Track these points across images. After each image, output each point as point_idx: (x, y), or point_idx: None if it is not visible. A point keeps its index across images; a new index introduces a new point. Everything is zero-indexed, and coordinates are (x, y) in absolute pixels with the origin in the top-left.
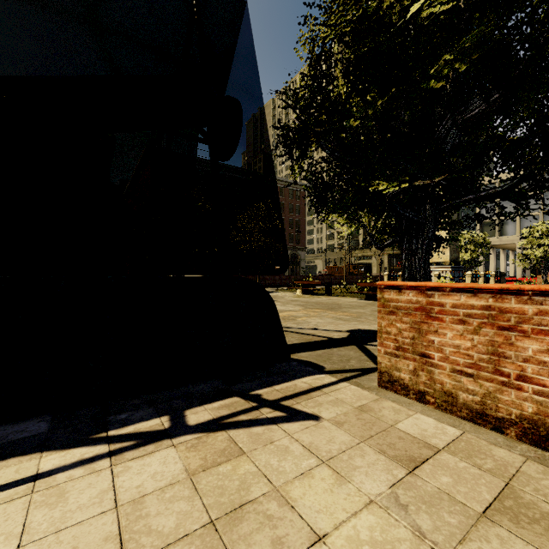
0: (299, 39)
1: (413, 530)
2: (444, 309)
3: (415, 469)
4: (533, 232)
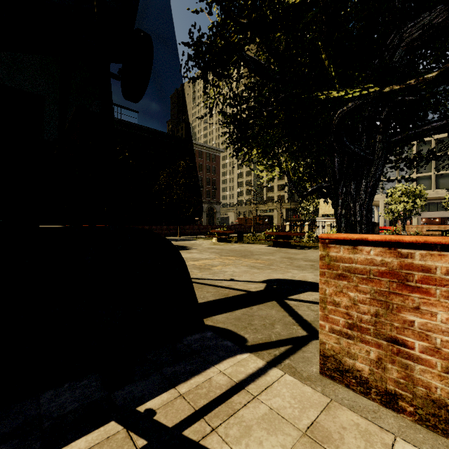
0: None
1: None
2: (432, 276)
3: None
4: (396, 192)
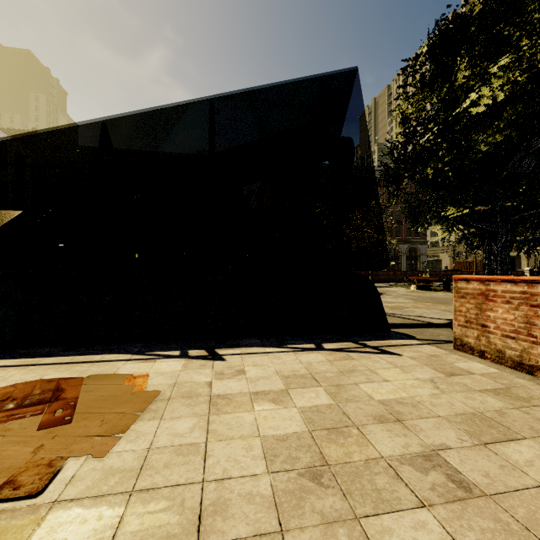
0: (395, 110)
1: (434, 387)
2: (497, 294)
3: (451, 376)
4: None
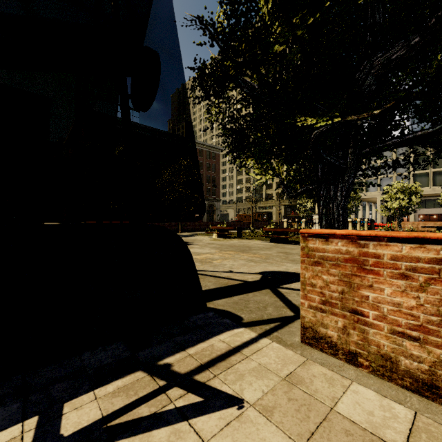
0: None
1: None
2: (381, 261)
3: None
4: (392, 189)
